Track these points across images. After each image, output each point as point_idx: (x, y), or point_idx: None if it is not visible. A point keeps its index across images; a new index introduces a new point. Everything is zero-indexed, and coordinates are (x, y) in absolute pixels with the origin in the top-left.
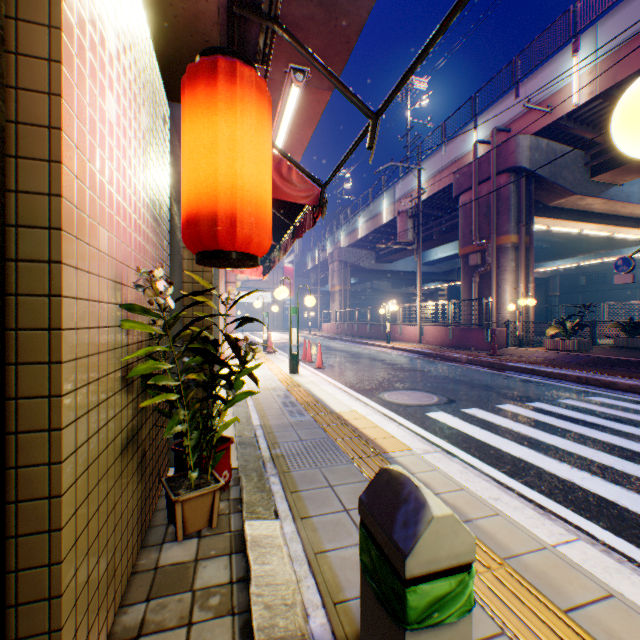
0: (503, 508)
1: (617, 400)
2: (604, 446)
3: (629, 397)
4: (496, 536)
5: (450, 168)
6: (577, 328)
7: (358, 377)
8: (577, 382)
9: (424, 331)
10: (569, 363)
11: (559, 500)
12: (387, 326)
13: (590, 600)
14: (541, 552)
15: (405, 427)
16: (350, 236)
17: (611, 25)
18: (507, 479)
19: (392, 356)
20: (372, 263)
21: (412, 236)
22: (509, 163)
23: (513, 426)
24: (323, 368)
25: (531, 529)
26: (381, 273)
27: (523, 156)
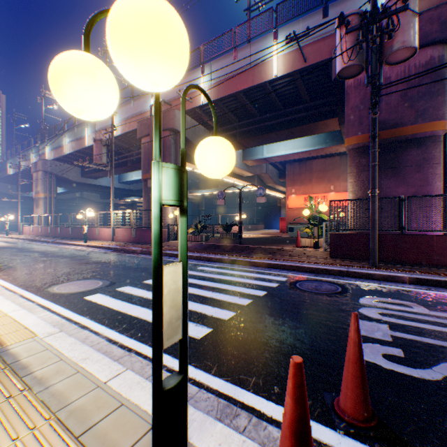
0: (87, 365)
1: (210, 267)
2: (190, 296)
3: (216, 265)
4: (64, 393)
5: (137, 118)
6: (203, 228)
7: (38, 275)
8: (197, 259)
9: (117, 232)
10: (197, 248)
11: (145, 340)
12: (86, 228)
13: (105, 416)
14: (93, 392)
15: (57, 314)
16: (56, 151)
17: (217, 67)
18: (119, 336)
19: (86, 253)
20: (79, 177)
21: (107, 160)
22: (171, 125)
23: (146, 294)
24: (0, 270)
25: (98, 375)
26: (88, 186)
27: (179, 123)
